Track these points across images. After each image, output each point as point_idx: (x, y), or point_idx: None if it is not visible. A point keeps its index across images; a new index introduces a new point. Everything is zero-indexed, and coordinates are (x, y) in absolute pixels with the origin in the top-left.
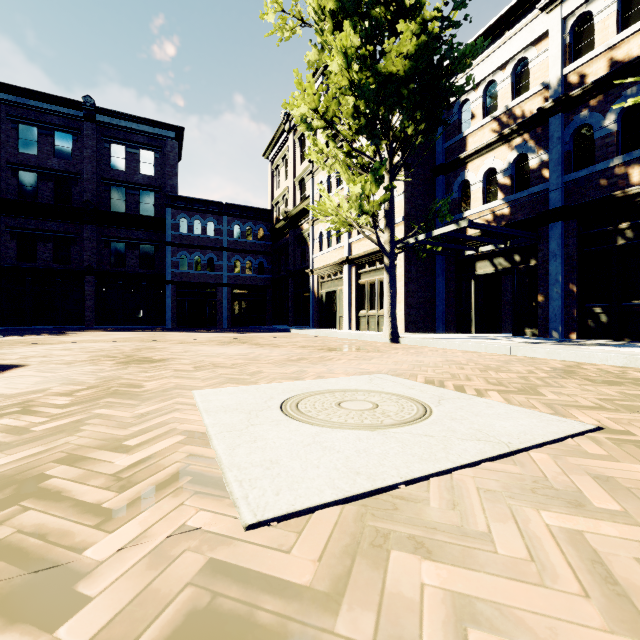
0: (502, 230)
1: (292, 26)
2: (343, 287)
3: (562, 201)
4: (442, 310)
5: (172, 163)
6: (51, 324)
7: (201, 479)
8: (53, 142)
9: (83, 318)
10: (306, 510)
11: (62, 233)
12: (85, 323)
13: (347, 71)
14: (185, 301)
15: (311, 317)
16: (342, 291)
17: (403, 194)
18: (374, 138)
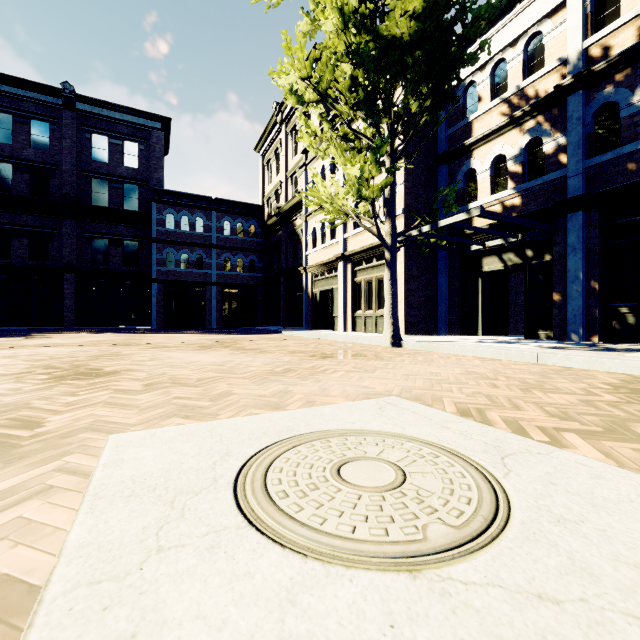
0: (517, 220)
1: None
2: (338, 285)
3: (583, 189)
4: (445, 310)
5: (158, 155)
6: (27, 325)
7: None
8: (29, 131)
9: (62, 318)
10: None
11: (39, 228)
12: (64, 324)
13: (344, 33)
14: (172, 300)
15: (304, 317)
16: (337, 290)
17: (403, 184)
18: (374, 115)
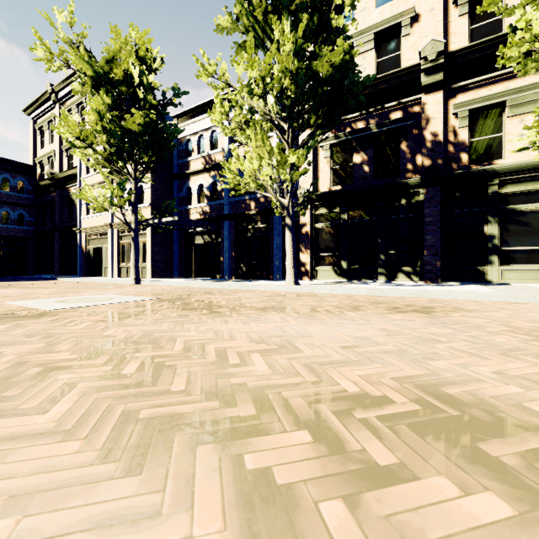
0: (200, 223)
1: (59, 65)
2: (108, 245)
3: (229, 211)
4: (177, 264)
5: None
6: None
7: (32, 309)
8: None
9: None
10: (63, 308)
11: None
12: None
13: (101, 121)
14: None
15: (79, 267)
16: (107, 248)
17: (150, 188)
18: (122, 159)
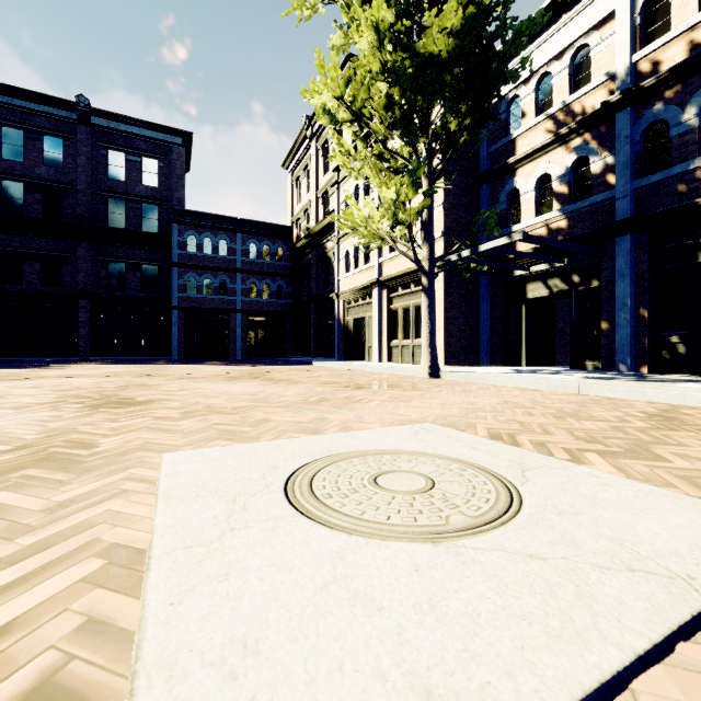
0: (561, 245)
1: (313, 3)
2: (373, 313)
3: (631, 211)
4: (487, 339)
5: (179, 173)
6: (39, 355)
7: None
8: (41, 147)
9: (76, 348)
10: None
11: (52, 251)
12: (78, 354)
13: (379, 51)
14: (194, 329)
15: (336, 347)
16: (371, 318)
17: (442, 205)
18: (410, 135)
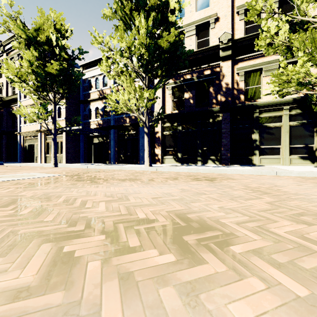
0: (95, 130)
1: (3, 30)
2: (38, 143)
3: (114, 123)
4: (82, 155)
5: None
6: None
7: None
8: None
9: None
10: None
11: None
12: None
13: (31, 67)
14: None
15: (19, 157)
16: (37, 145)
17: (65, 108)
18: (46, 90)
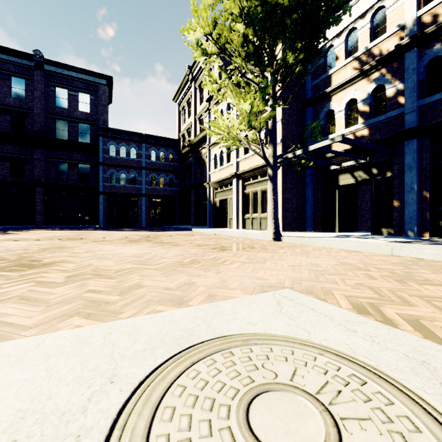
0: (368, 145)
1: None
2: (232, 196)
3: (417, 122)
4: (311, 213)
5: (104, 103)
6: (8, 224)
7: None
8: (10, 85)
9: (34, 220)
10: None
11: (17, 154)
12: (35, 223)
13: None
14: (114, 207)
15: (208, 219)
16: (231, 199)
17: (281, 121)
18: (260, 65)
